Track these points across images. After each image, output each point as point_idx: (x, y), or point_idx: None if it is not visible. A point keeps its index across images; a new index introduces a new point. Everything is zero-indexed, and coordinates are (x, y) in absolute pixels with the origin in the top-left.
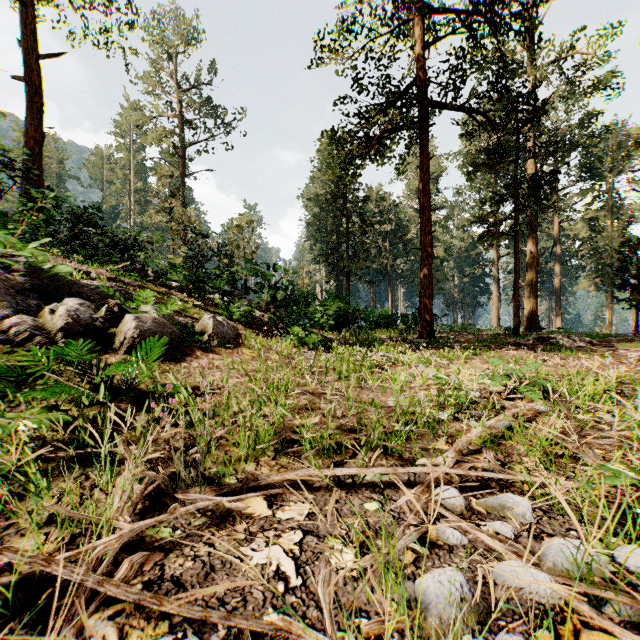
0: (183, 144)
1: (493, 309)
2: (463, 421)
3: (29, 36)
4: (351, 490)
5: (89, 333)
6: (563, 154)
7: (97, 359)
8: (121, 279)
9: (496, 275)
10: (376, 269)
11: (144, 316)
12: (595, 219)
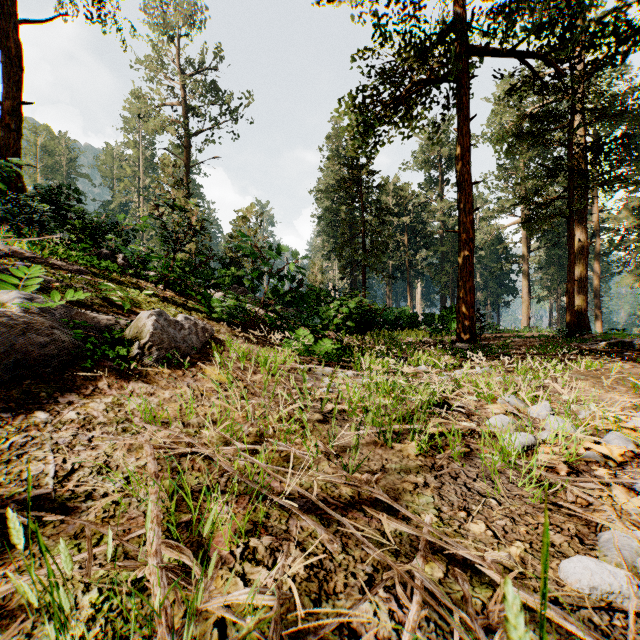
0: (188, 133)
1: (523, 308)
2: None
3: None
4: None
5: None
6: (637, 113)
7: None
8: (48, 260)
9: (526, 271)
10: (393, 266)
11: None
12: None
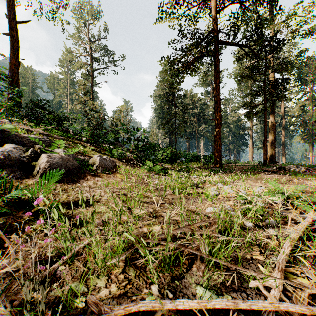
0: (92, 69)
1: (250, 152)
2: (263, 228)
3: (12, 12)
4: None
5: (17, 165)
6: (291, 69)
7: (11, 183)
8: (51, 135)
9: (251, 135)
10: (189, 132)
11: (54, 155)
12: (303, 106)
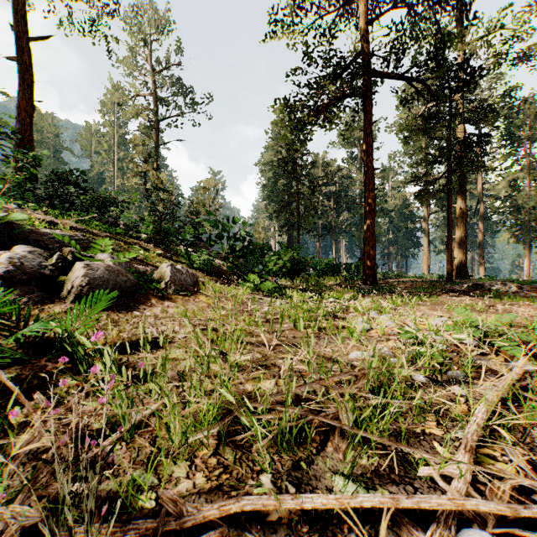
0: (157, 118)
1: (424, 259)
2: (443, 385)
3: (21, 22)
4: (326, 530)
5: (35, 281)
6: (493, 118)
7: (27, 311)
8: (89, 230)
9: (427, 229)
10: (322, 225)
11: (96, 264)
12: (514, 180)
